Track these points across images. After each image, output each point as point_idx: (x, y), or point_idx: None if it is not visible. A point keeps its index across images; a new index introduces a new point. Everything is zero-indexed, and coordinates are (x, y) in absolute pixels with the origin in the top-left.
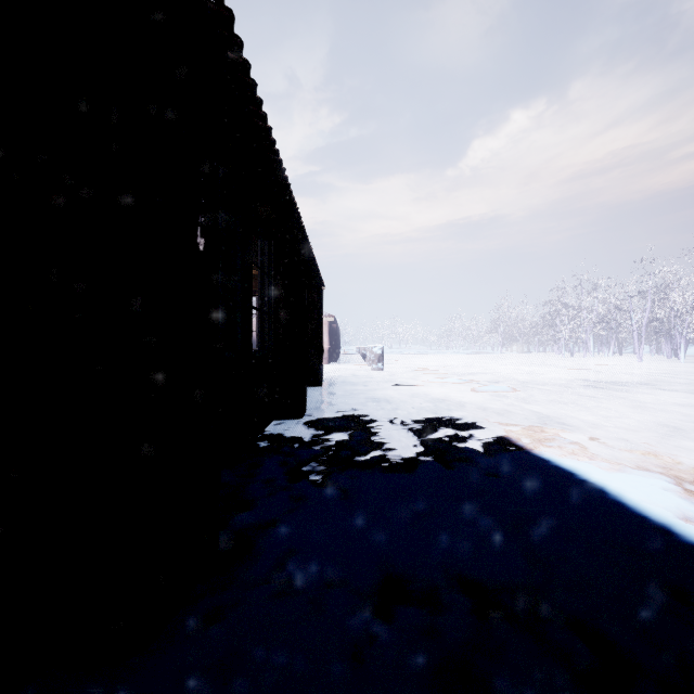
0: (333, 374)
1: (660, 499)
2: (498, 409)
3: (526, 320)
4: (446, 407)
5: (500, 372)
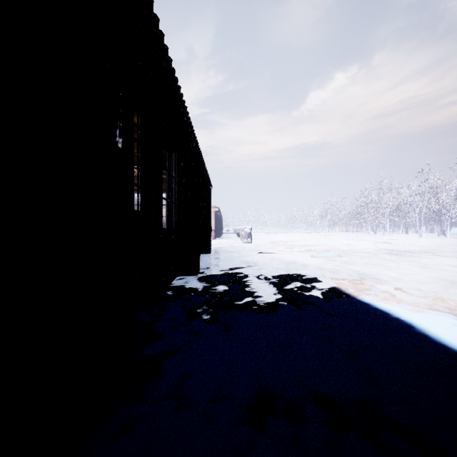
0: (218, 246)
1: (452, 332)
2: (330, 268)
3: (345, 210)
4: (294, 267)
5: (329, 244)
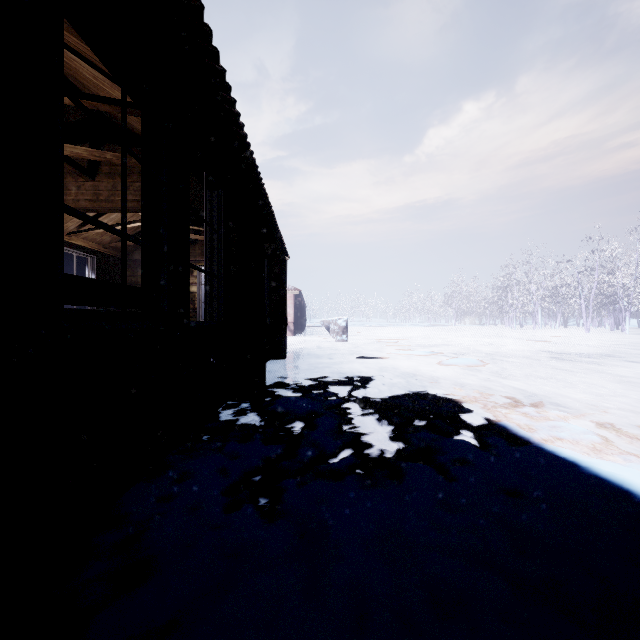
0: (298, 346)
1: None
2: (475, 385)
3: (478, 295)
4: (419, 383)
5: (461, 344)
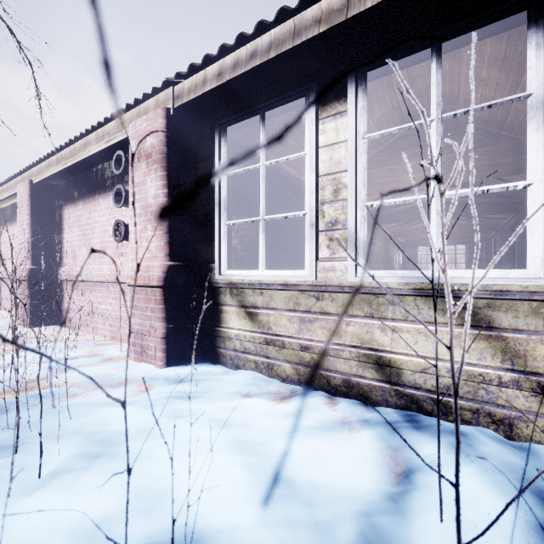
0: None
1: None
2: None
3: None
4: None
5: None
